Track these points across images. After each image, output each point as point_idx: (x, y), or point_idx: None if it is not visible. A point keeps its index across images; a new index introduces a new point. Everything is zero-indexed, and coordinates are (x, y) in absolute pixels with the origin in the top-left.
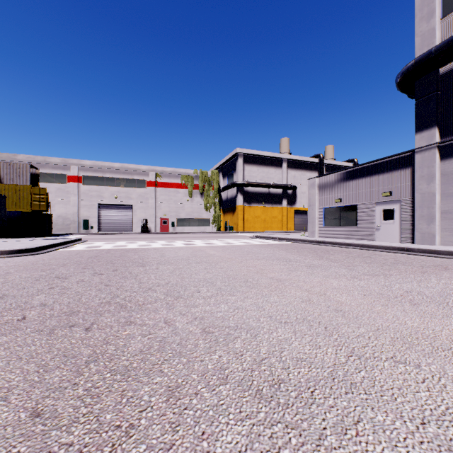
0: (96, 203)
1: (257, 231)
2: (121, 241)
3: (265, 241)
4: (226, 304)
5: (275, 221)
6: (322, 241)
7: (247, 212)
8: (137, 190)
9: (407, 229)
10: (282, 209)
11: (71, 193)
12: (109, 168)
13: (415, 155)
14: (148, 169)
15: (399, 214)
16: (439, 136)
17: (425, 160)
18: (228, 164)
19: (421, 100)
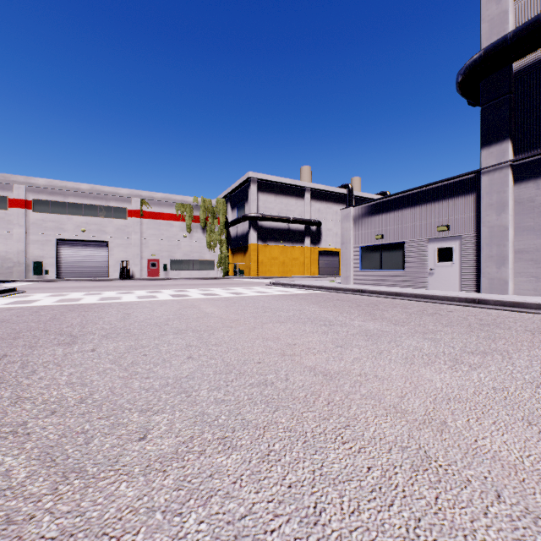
0: (54, 238)
1: (275, 276)
2: (79, 292)
3: (286, 290)
4: (206, 509)
5: (296, 263)
6: (361, 289)
7: (262, 253)
8: (115, 222)
9: (470, 274)
10: (305, 250)
11: (15, 223)
12: (73, 191)
13: (481, 177)
14: (130, 194)
15: (459, 254)
16: (512, 153)
17: (494, 183)
18: (238, 192)
19: (489, 105)
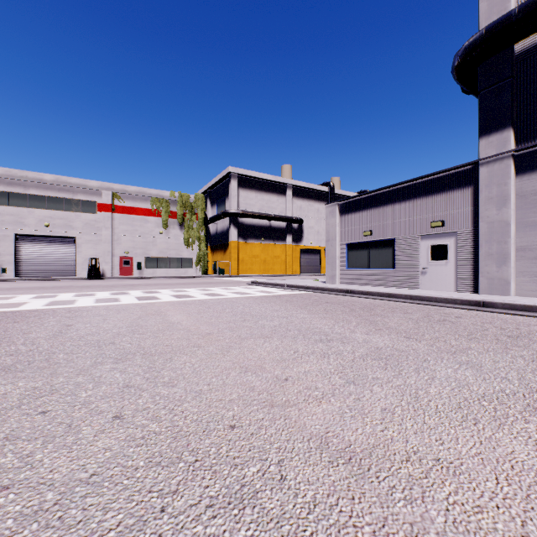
0: (12, 233)
1: (256, 275)
2: (29, 294)
3: (268, 290)
4: None
5: (278, 261)
6: (350, 289)
7: (242, 250)
8: (83, 216)
9: (466, 273)
10: (286, 247)
11: None
12: (35, 181)
13: (480, 168)
14: (100, 186)
15: (455, 252)
16: (514, 142)
17: (494, 175)
18: (218, 188)
19: (488, 90)
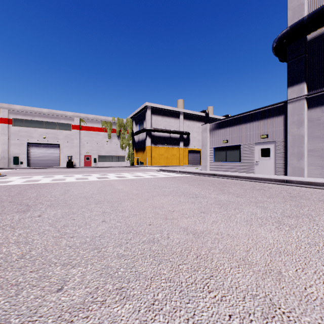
0: (26, 142)
1: (162, 166)
2: (39, 175)
3: (168, 174)
4: None
5: (175, 158)
6: (214, 173)
7: (154, 151)
8: (64, 132)
9: (280, 164)
10: (180, 149)
11: (1, 133)
12: (38, 113)
13: (288, 105)
14: (73, 115)
15: (274, 152)
16: (306, 90)
17: (295, 109)
18: (139, 114)
19: (292, 61)
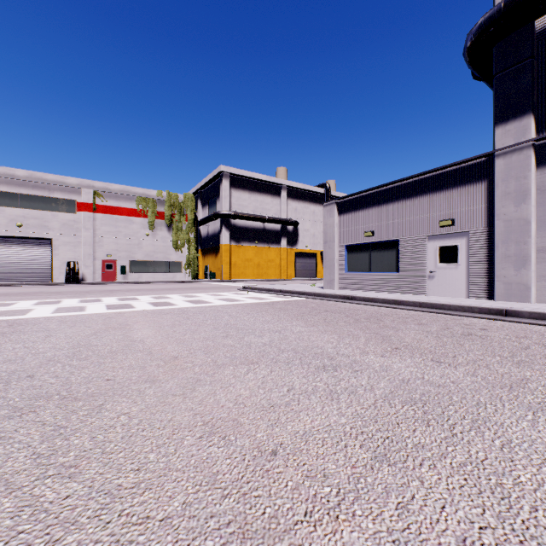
0: None
1: (249, 280)
2: None
3: (260, 297)
4: None
5: (272, 265)
6: (351, 295)
7: (235, 254)
8: (60, 216)
9: (479, 277)
10: (281, 251)
11: None
12: (5, 177)
13: (496, 160)
14: (80, 184)
15: (466, 254)
16: (535, 130)
17: (511, 167)
18: (209, 188)
19: (505, 73)
